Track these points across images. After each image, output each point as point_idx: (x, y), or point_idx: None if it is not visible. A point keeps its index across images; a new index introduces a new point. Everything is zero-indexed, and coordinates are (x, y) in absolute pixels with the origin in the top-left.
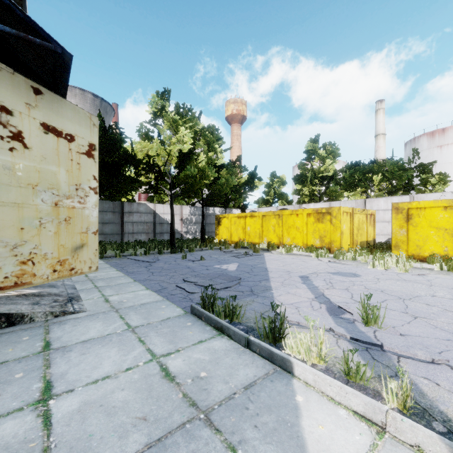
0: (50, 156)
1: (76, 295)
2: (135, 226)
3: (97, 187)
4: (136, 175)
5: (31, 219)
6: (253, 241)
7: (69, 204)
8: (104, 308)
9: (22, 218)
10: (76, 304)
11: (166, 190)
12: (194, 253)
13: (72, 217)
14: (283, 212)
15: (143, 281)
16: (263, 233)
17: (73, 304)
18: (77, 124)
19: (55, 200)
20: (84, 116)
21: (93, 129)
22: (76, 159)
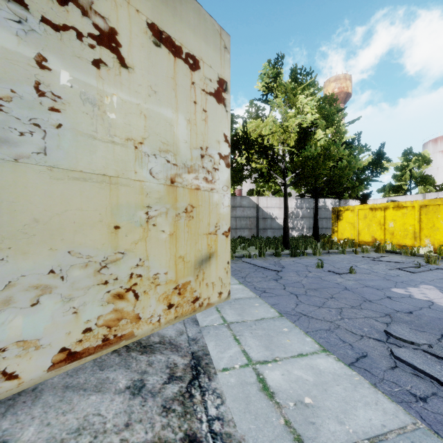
0: (163, 89)
1: (201, 347)
2: (238, 222)
3: (228, 155)
4: (248, 160)
5: (132, 208)
6: (399, 243)
7: (190, 183)
8: (277, 439)
9: (116, 206)
10: (208, 393)
11: (279, 178)
12: (323, 257)
13: (195, 206)
14: None
15: (296, 318)
16: (422, 231)
17: (204, 393)
18: (202, 40)
19: (170, 174)
20: (212, 29)
21: (224, 54)
22: (200, 102)
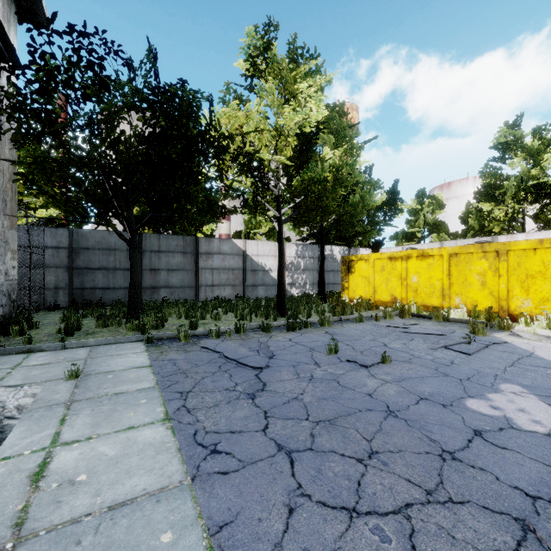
0: None
1: None
2: (216, 275)
3: None
4: (220, 172)
5: None
6: (424, 303)
7: None
8: None
9: None
10: None
11: (271, 209)
12: (334, 330)
13: None
14: (510, 245)
15: None
16: (452, 287)
17: None
18: None
19: None
20: None
21: None
22: None
